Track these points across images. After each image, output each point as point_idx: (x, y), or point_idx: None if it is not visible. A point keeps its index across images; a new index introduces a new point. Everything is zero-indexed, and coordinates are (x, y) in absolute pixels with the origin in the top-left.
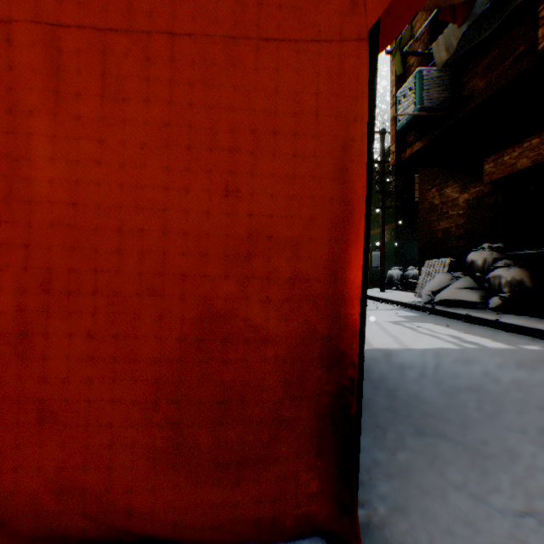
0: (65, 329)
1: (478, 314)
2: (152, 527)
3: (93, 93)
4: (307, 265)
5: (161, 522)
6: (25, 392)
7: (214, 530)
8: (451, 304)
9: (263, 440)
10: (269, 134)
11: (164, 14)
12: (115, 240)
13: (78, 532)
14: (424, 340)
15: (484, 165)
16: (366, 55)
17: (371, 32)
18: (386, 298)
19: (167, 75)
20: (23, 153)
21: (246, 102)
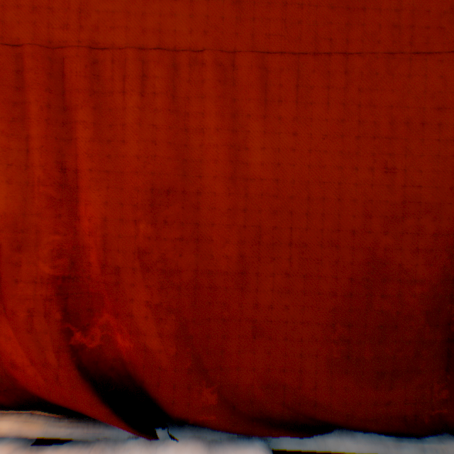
0: (269, 270)
1: None
2: (331, 416)
3: (290, 100)
4: (445, 224)
5: (337, 413)
6: (242, 314)
7: (374, 422)
8: None
9: (408, 357)
10: (417, 125)
11: (340, 39)
12: (304, 206)
13: (278, 416)
14: None
15: None
16: None
17: None
18: None
19: (342, 84)
20: (241, 144)
21: (400, 101)
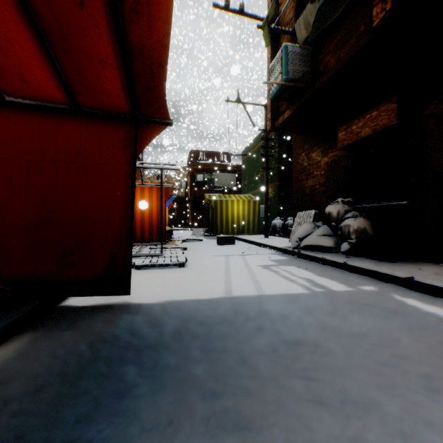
0: None
1: (332, 258)
2: None
3: None
4: None
5: None
6: None
7: None
8: (313, 249)
9: None
10: None
11: None
12: None
13: None
14: (282, 284)
15: (338, 133)
16: None
17: None
18: (266, 244)
19: None
20: None
21: None
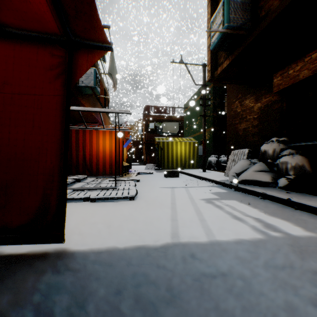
0: None
1: (273, 193)
2: None
3: None
4: None
5: None
6: None
7: None
8: (250, 183)
9: None
10: None
11: None
12: None
13: None
14: (231, 225)
15: (273, 79)
16: None
17: None
18: (205, 177)
19: None
20: None
21: None
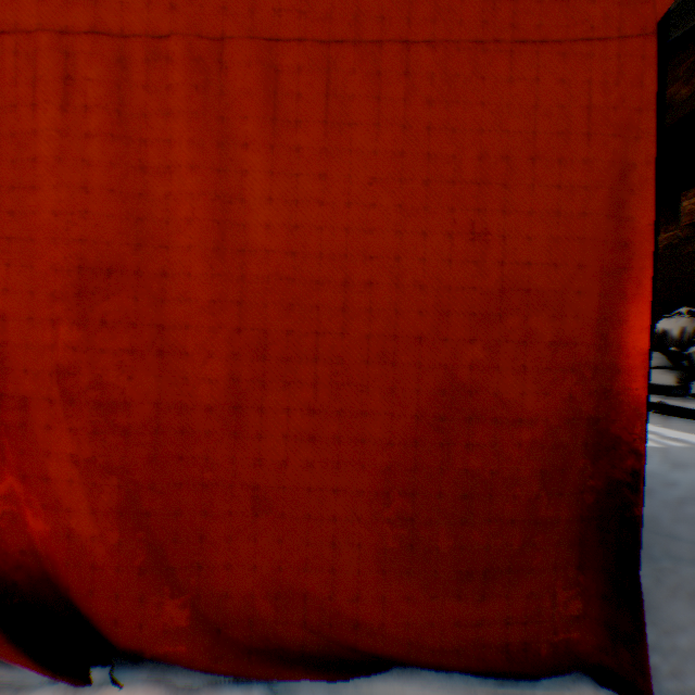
0: (281, 402)
1: (677, 403)
2: (383, 645)
3: (315, 120)
4: (572, 326)
5: (393, 640)
6: (236, 476)
7: (456, 655)
8: None
9: (514, 546)
10: (526, 161)
11: (398, 18)
12: (338, 296)
13: (295, 646)
14: None
15: (680, 201)
16: (651, 55)
17: (656, 25)
18: None
19: (400, 93)
20: (234, 194)
21: (496, 122)
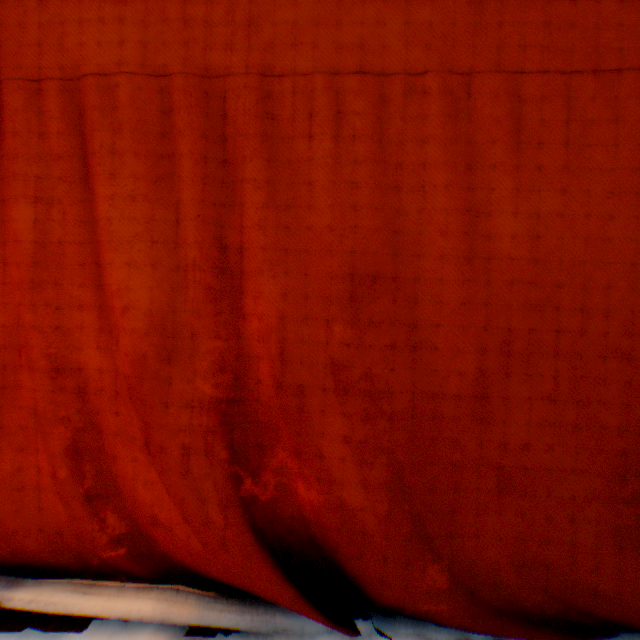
0: (522, 393)
1: None
2: (618, 612)
3: (555, 141)
4: None
5: (627, 608)
6: (482, 457)
7: None
8: None
9: None
10: None
11: (633, 48)
12: (576, 299)
13: (535, 609)
14: None
15: None
16: None
17: None
18: None
19: (635, 115)
20: (480, 209)
21: None
